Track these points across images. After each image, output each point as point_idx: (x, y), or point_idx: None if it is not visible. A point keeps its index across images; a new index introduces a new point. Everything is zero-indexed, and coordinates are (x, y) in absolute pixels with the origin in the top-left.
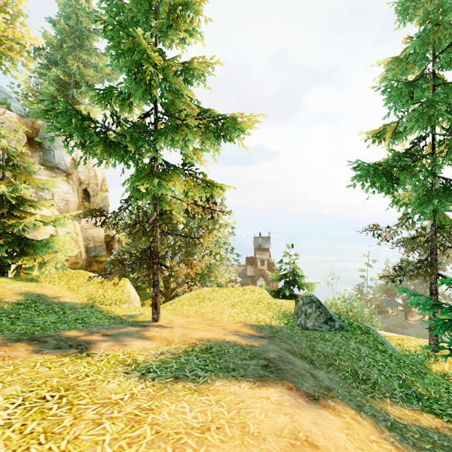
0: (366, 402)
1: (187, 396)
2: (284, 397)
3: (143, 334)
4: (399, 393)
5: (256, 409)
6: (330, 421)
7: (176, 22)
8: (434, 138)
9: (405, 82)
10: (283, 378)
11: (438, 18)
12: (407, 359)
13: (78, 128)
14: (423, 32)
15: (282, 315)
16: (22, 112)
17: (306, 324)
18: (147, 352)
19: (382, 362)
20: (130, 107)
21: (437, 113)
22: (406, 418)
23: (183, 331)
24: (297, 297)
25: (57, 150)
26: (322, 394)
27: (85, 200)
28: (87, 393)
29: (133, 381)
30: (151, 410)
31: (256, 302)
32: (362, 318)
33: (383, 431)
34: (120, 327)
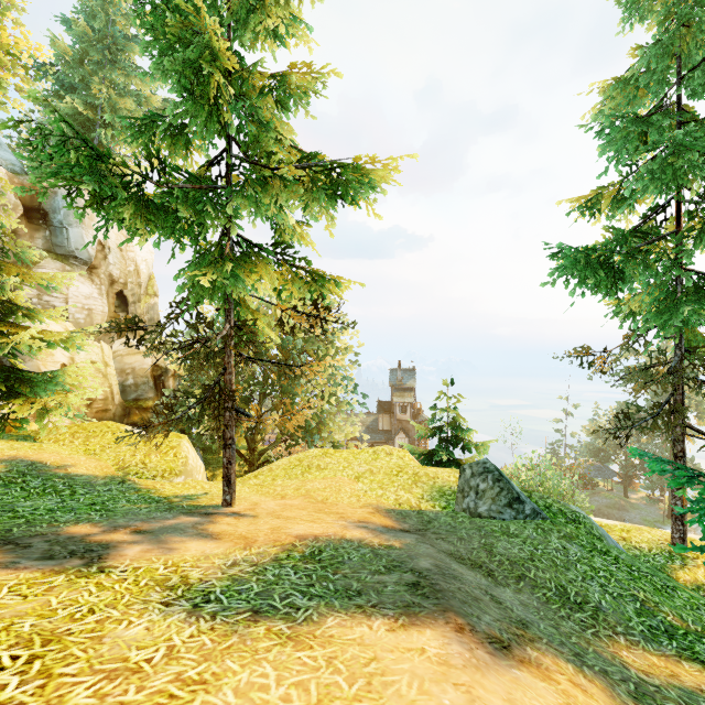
0: (587, 645)
1: (273, 651)
2: (451, 649)
3: (205, 529)
4: (638, 626)
5: (400, 675)
6: (537, 694)
7: (262, 5)
8: (680, 207)
9: (633, 117)
10: (446, 609)
11: (687, 13)
12: (642, 565)
13: (89, 173)
14: (662, 39)
15: (437, 493)
16: (16, 167)
17: (477, 508)
18: (209, 561)
19: (604, 571)
20: (186, 149)
21: (688, 164)
22: (656, 672)
23: (273, 523)
24: (460, 464)
25: (73, 229)
26: (514, 635)
27: (119, 310)
28: (84, 648)
29: (175, 621)
30: (202, 684)
31: (394, 472)
32: (559, 496)
33: (626, 704)
34: (166, 516)
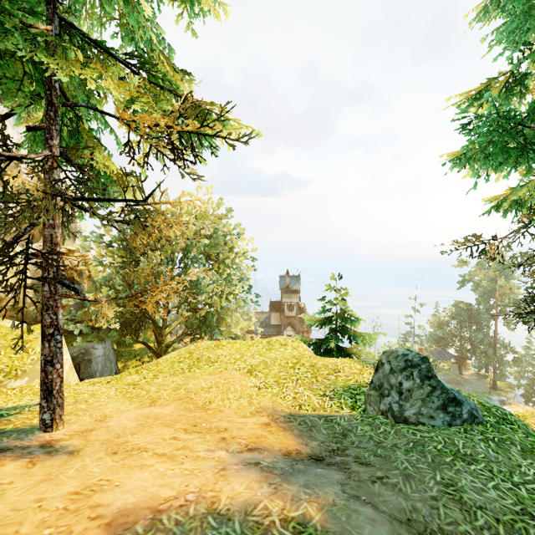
0: None
1: None
2: None
3: None
4: None
5: None
6: None
7: None
8: None
9: None
10: None
11: None
12: None
13: None
14: None
15: (341, 388)
16: None
17: (401, 412)
18: None
19: None
20: None
21: None
22: None
23: (93, 471)
24: (349, 352)
25: None
26: None
27: None
28: None
29: None
30: None
31: (290, 364)
32: None
33: None
34: None
